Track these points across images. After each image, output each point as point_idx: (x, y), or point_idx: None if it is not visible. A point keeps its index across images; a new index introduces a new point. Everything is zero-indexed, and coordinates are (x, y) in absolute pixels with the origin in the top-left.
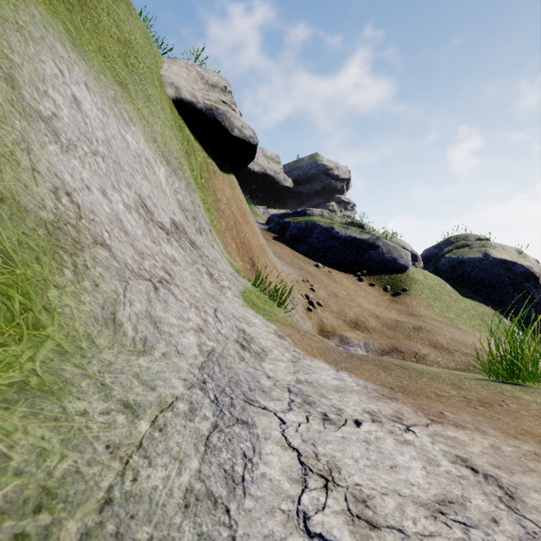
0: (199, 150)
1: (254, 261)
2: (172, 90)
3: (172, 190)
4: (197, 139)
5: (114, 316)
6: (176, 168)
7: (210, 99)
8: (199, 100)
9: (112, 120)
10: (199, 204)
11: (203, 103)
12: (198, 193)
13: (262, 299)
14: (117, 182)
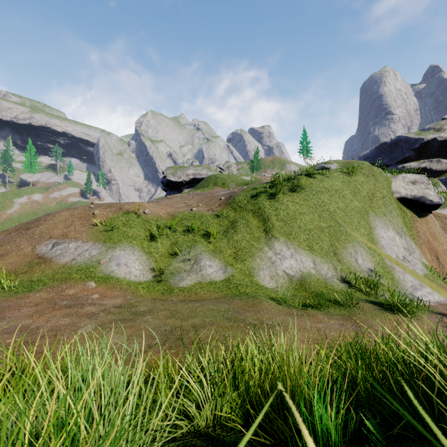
0: (409, 213)
1: (438, 258)
2: (397, 195)
3: (401, 243)
4: (407, 208)
5: (399, 278)
6: (400, 233)
7: (414, 191)
8: (408, 195)
9: (386, 233)
10: (409, 241)
11: (410, 195)
12: (408, 233)
13: (432, 277)
14: (392, 253)
